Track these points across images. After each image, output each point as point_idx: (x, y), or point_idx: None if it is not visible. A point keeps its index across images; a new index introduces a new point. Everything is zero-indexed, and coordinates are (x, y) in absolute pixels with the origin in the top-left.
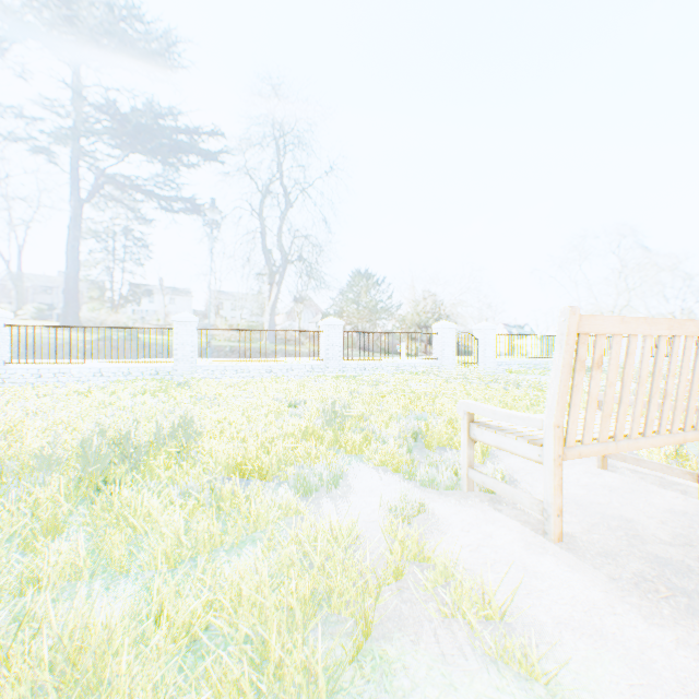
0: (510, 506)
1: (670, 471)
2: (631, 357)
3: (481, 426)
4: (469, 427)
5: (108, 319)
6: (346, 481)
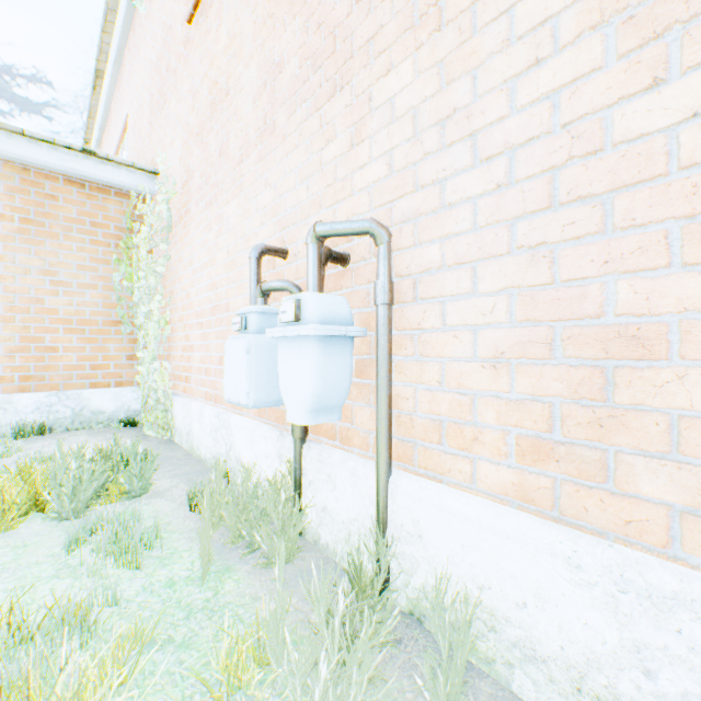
0: None
1: None
2: None
3: None
4: None
5: None
6: None
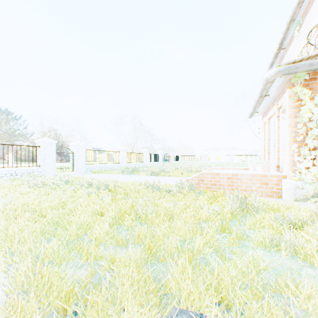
0: None
1: None
2: None
3: None
4: None
5: None
6: None
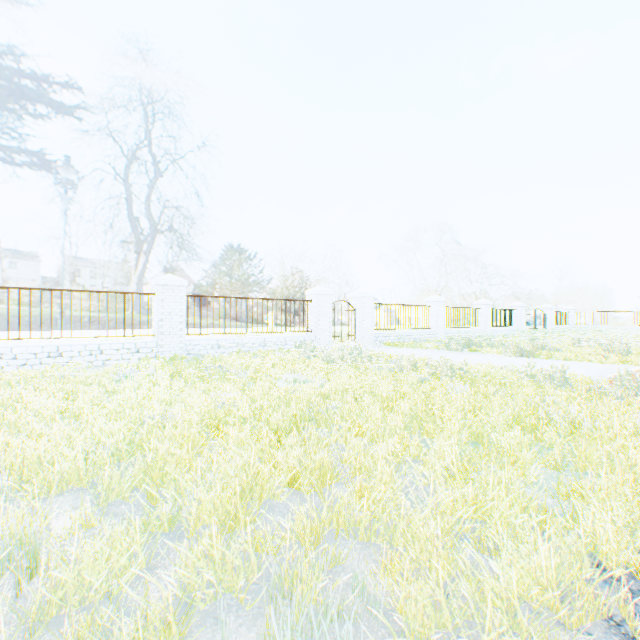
0: None
1: None
2: None
3: None
4: None
5: None
6: None
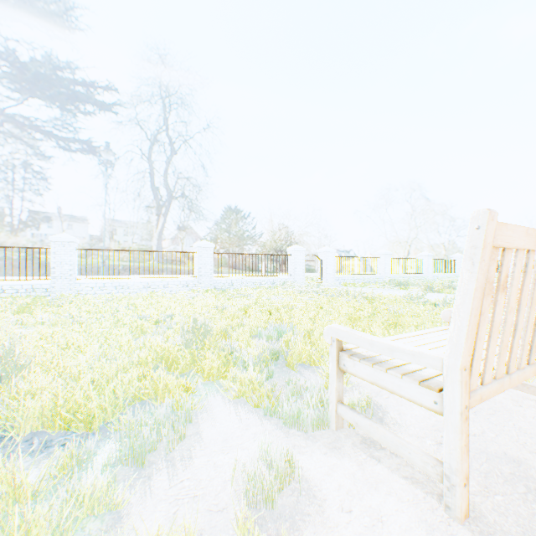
0: (388, 450)
1: (525, 388)
2: (528, 277)
3: (353, 357)
4: (338, 356)
5: (2, 240)
6: (197, 425)
